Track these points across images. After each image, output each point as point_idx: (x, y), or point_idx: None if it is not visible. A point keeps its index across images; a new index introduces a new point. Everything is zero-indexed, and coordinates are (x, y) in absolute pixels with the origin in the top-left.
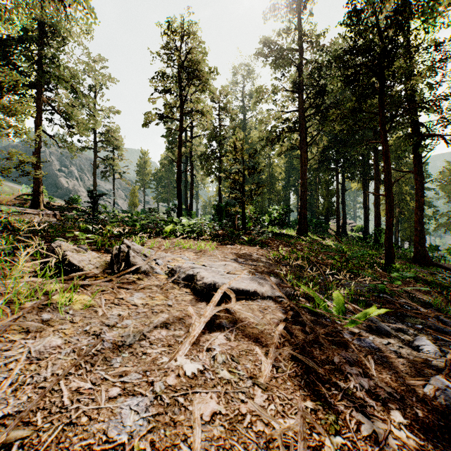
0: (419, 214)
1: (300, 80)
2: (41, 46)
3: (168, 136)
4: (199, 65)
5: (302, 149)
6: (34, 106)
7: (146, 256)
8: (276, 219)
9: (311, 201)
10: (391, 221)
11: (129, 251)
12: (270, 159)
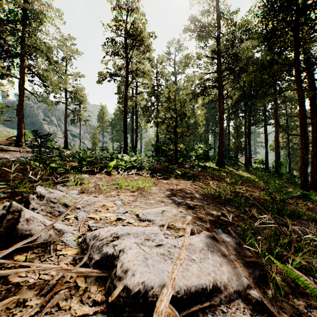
0: (315, 151)
1: (219, 48)
2: (24, 25)
3: (119, 93)
4: (141, 31)
5: (220, 101)
6: (19, 70)
7: (67, 205)
8: (201, 155)
9: (224, 141)
10: (306, 158)
11: (20, 213)
12: (194, 110)
